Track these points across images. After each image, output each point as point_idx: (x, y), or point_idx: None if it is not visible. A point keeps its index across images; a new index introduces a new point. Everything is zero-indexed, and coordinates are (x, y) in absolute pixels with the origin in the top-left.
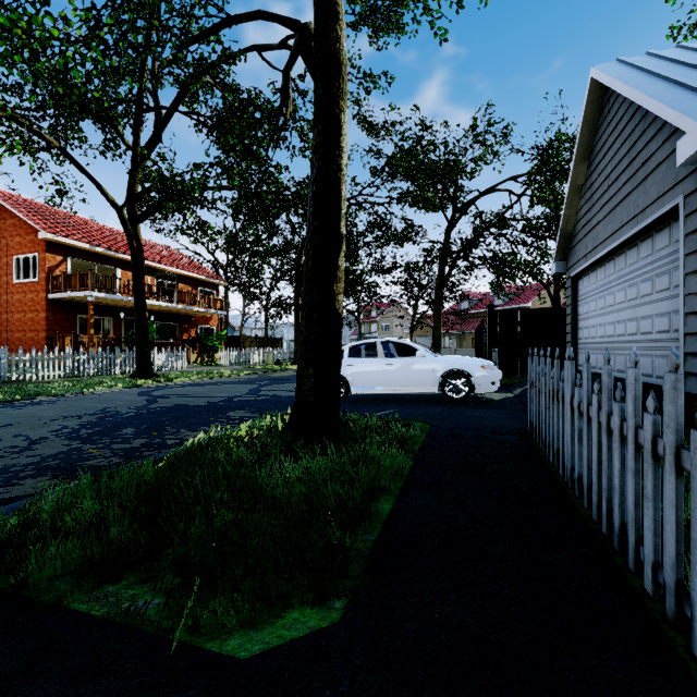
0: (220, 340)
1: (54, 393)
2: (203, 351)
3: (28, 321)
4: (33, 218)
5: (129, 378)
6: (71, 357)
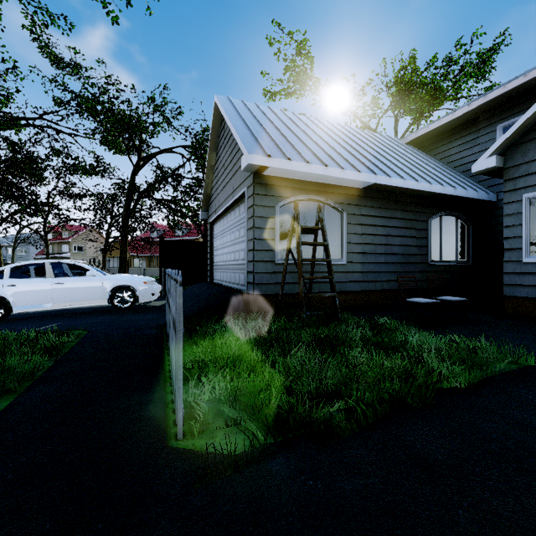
0: None
1: None
2: None
3: None
4: None
5: None
6: None
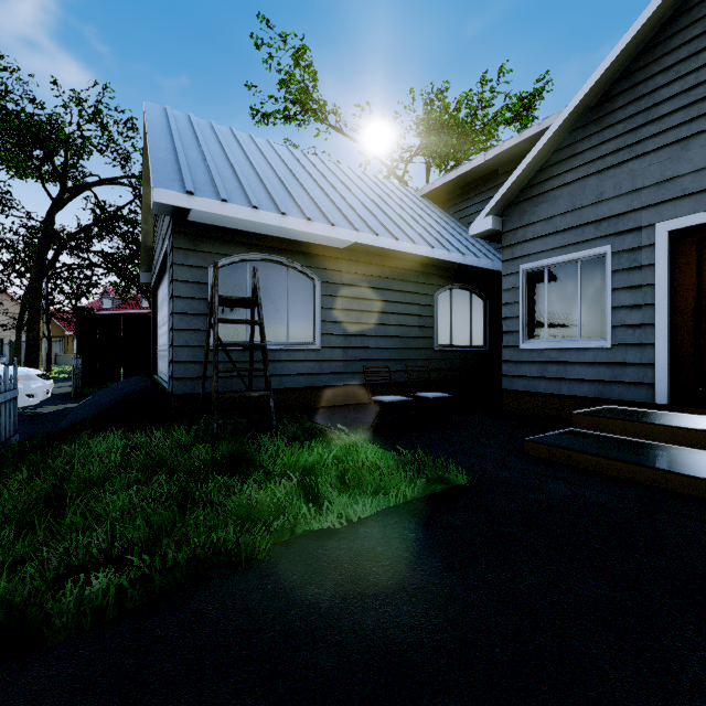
0: None
1: None
2: None
3: None
4: None
5: None
6: None
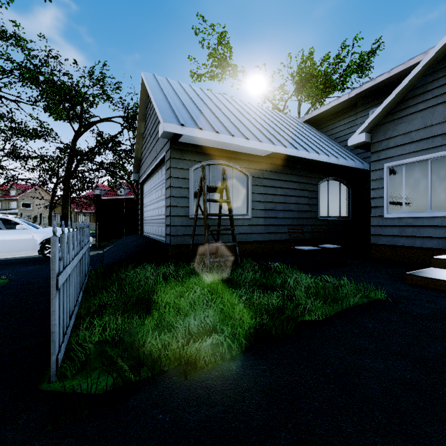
0: None
1: None
2: None
3: None
4: None
5: None
6: None
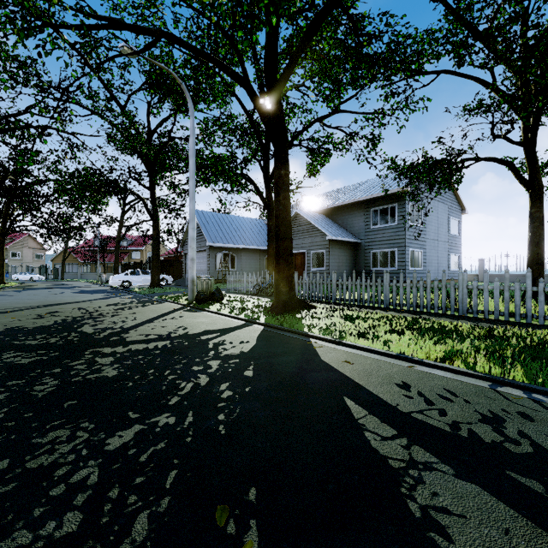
0: None
1: None
2: None
3: None
4: None
5: None
6: None
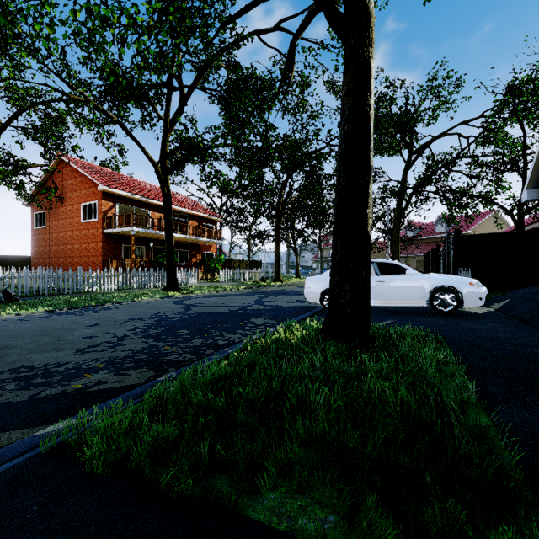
0: (219, 262)
1: (116, 301)
2: (207, 271)
3: (91, 249)
4: (94, 176)
5: (161, 290)
6: (121, 275)
